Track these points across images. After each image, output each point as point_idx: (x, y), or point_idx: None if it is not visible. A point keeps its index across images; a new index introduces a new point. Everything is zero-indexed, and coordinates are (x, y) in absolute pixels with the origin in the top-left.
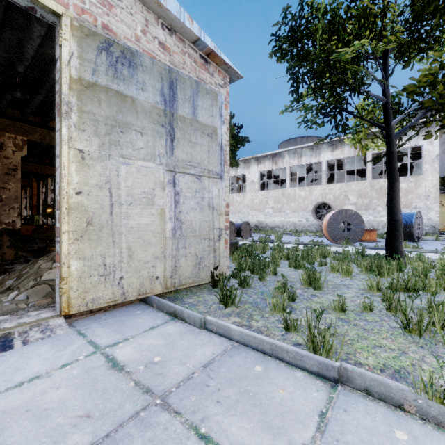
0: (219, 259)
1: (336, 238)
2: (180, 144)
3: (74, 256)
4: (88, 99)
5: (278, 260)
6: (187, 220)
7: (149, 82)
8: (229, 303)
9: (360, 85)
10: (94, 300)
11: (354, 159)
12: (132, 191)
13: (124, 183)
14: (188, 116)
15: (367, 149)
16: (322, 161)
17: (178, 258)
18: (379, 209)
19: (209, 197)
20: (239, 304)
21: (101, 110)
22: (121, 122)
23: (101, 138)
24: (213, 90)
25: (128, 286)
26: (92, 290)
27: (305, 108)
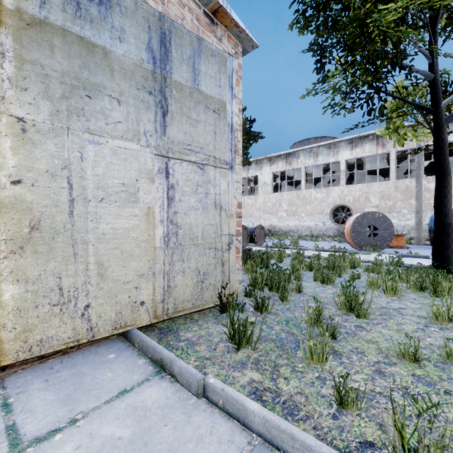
0: (228, 275)
1: (360, 244)
2: (175, 121)
3: (9, 278)
4: (33, 43)
5: (300, 271)
6: (185, 224)
7: (131, 30)
8: (243, 342)
9: (403, 57)
10: (43, 341)
11: (376, 158)
12: (104, 182)
13: (91, 171)
14: (186, 83)
15: (405, 139)
16: (341, 160)
17: (172, 275)
18: (404, 212)
19: (215, 192)
20: (257, 343)
21: (54, 62)
22: (87, 82)
23: (54, 102)
24: (221, 52)
25: (98, 318)
26: (40, 327)
27: (334, 88)
